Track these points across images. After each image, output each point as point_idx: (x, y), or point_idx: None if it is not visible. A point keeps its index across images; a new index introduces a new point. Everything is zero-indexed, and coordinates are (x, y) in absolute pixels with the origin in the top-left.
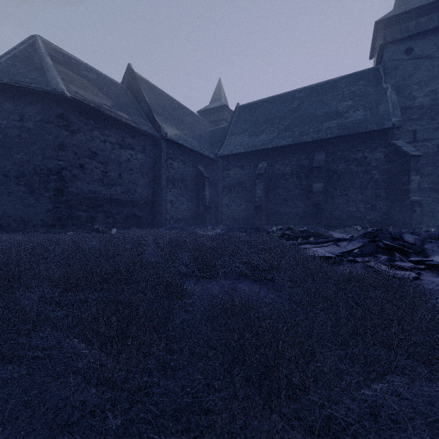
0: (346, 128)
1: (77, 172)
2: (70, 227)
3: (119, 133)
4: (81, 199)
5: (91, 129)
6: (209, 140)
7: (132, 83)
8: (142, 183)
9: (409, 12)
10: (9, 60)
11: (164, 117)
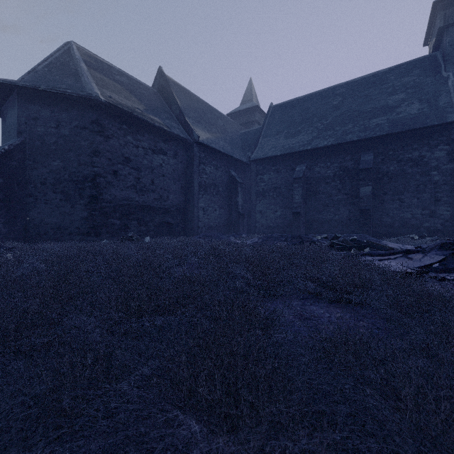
0: (399, 124)
1: (111, 179)
2: (105, 235)
3: (152, 138)
4: (115, 207)
5: (124, 134)
6: (241, 144)
7: (162, 86)
8: (174, 189)
9: None
10: (46, 67)
11: (195, 120)
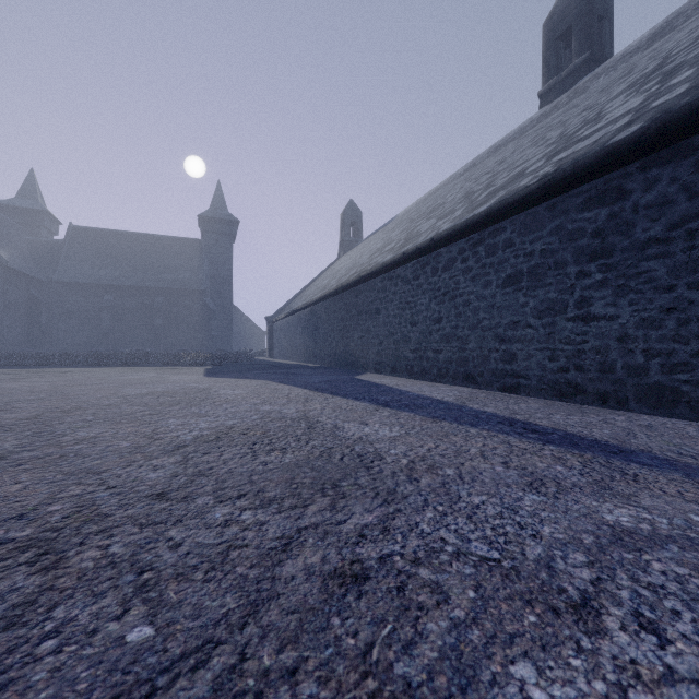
0: (178, 283)
1: None
2: None
3: None
4: None
5: None
6: (31, 255)
7: None
8: None
9: (217, 219)
10: None
11: None
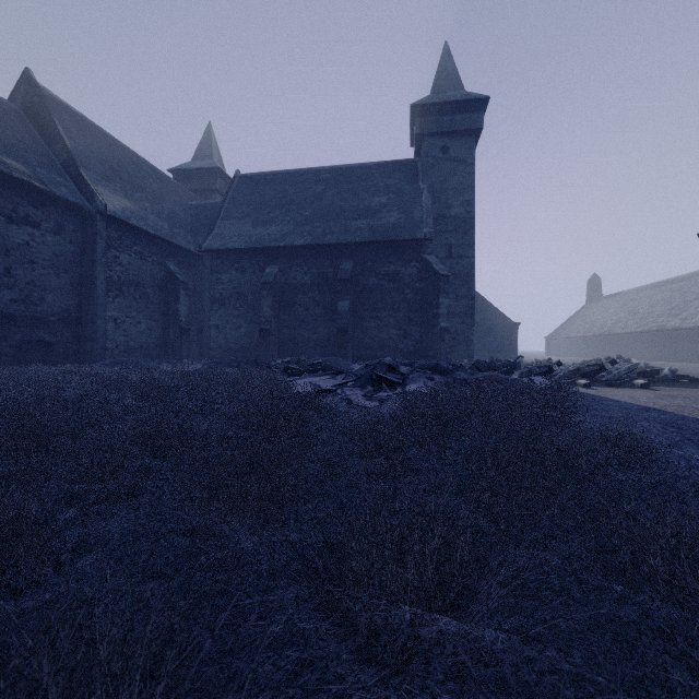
0: (377, 232)
1: None
2: None
3: (6, 195)
4: None
5: None
6: (189, 222)
7: (33, 105)
8: (56, 286)
9: (445, 104)
10: None
11: (102, 176)
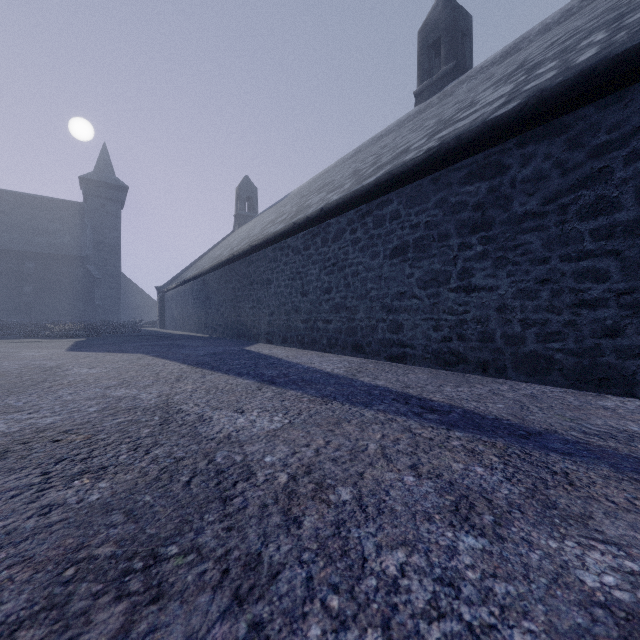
0: (55, 248)
1: None
2: None
3: None
4: None
5: None
6: None
7: None
8: None
9: (102, 182)
10: None
11: None
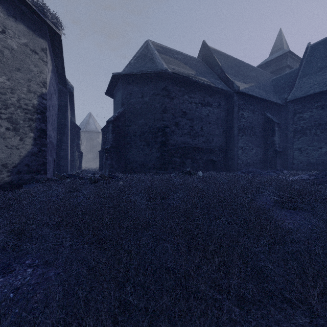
0: None
1: (174, 128)
2: (170, 169)
3: (201, 94)
4: (176, 149)
5: (182, 94)
6: (273, 89)
7: (205, 55)
8: (217, 133)
9: None
10: (135, 60)
11: (233, 75)
